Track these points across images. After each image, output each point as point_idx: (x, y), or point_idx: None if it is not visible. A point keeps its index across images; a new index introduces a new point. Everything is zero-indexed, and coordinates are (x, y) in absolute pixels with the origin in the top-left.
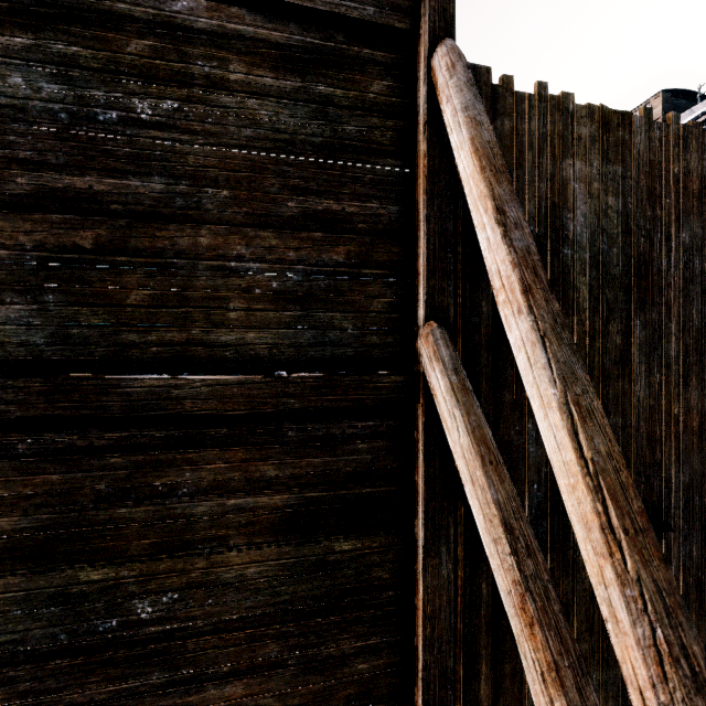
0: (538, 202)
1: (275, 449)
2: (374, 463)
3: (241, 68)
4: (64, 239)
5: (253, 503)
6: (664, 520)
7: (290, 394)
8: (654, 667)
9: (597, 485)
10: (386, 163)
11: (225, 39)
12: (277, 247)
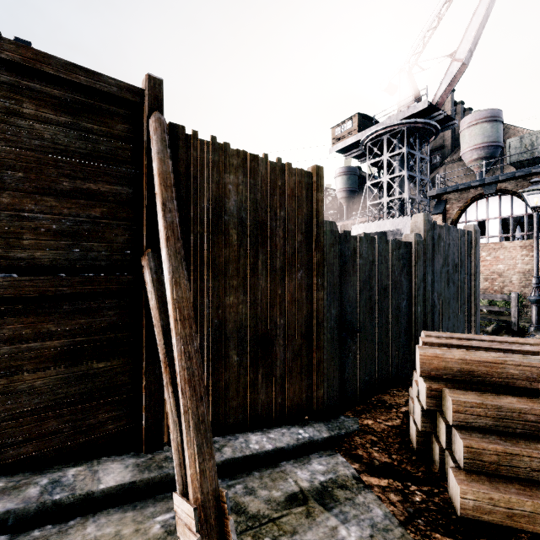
0: (211, 193)
1: (55, 316)
2: (118, 321)
3: (31, 107)
4: None
5: (40, 346)
6: (274, 341)
7: (64, 285)
8: (180, 356)
9: (176, 307)
10: (126, 167)
11: (20, 89)
12: (56, 206)
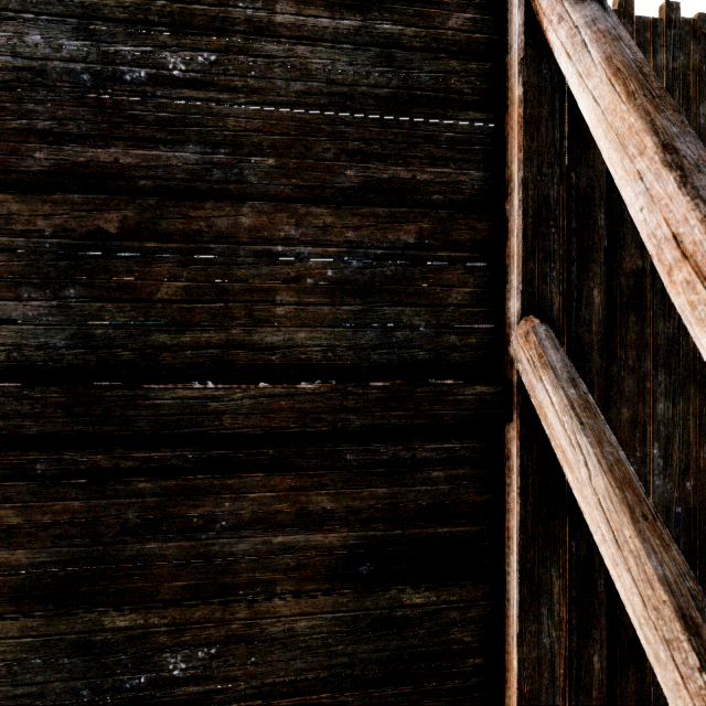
0: None
1: (330, 476)
2: (452, 496)
3: (289, 8)
4: (87, 223)
5: (303, 541)
6: None
7: (349, 408)
8: None
9: None
10: (467, 117)
11: None
12: (333, 226)
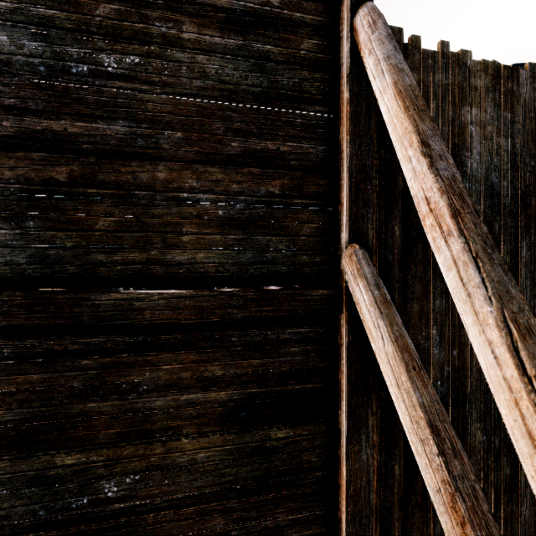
0: None
1: (221, 352)
2: (304, 364)
3: (192, 29)
4: (43, 174)
5: (202, 398)
6: None
7: (234, 305)
8: None
9: None
10: (314, 110)
11: (179, 3)
12: (222, 181)
